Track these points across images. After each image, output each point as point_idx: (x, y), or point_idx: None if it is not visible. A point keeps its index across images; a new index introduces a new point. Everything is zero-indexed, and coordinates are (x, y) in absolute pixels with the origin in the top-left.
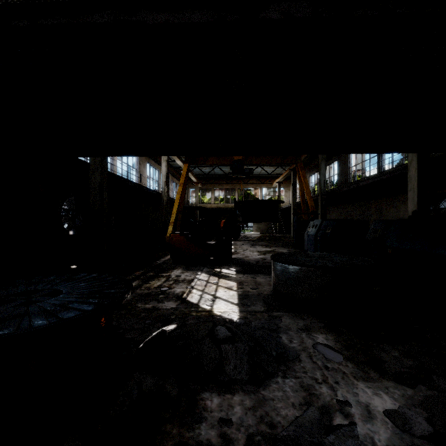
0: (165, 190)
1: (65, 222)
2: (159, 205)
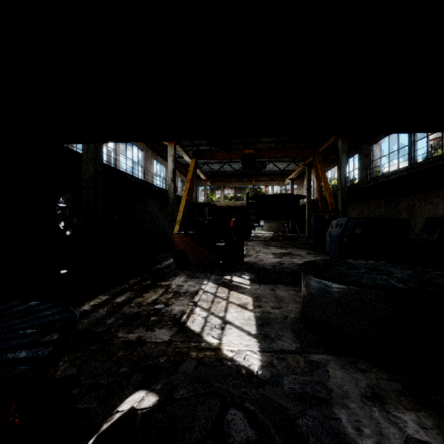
0: (171, 187)
1: (61, 221)
2: (166, 204)
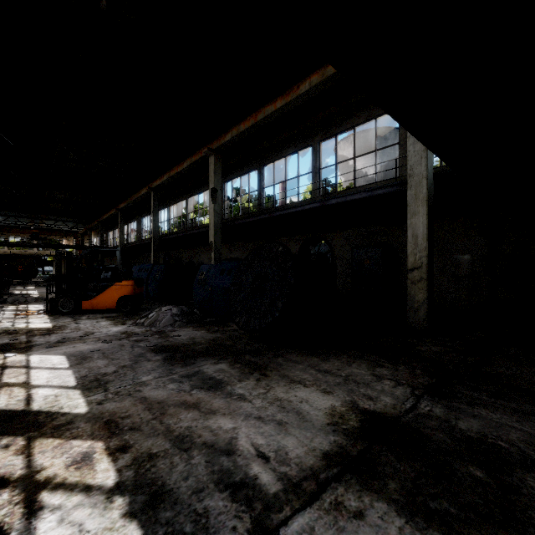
0: None
1: None
2: None
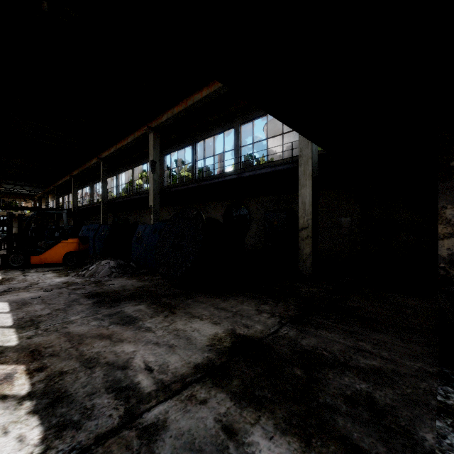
0: None
1: None
2: None
